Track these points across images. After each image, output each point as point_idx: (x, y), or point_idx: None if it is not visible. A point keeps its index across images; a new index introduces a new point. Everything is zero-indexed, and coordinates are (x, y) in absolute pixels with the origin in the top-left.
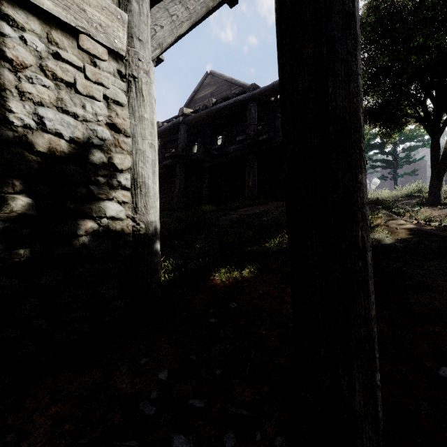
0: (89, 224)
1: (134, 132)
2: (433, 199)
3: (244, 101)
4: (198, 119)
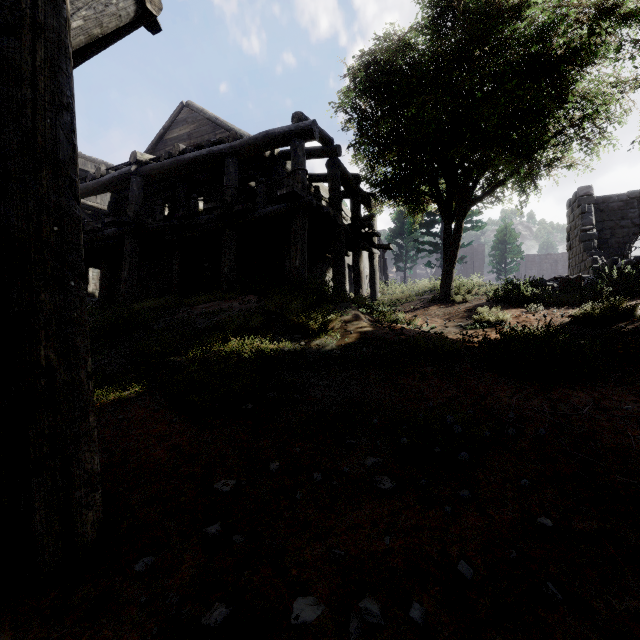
0: None
1: None
2: (444, 295)
3: (220, 154)
4: (158, 170)
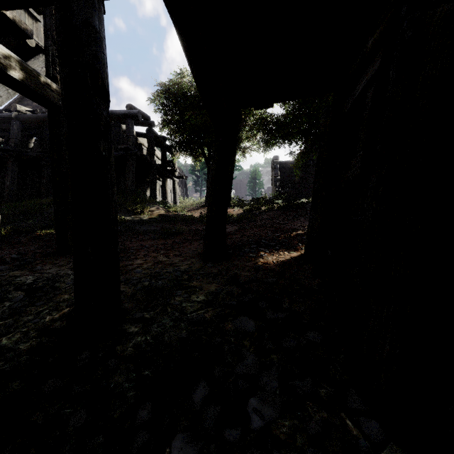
0: None
1: None
2: (206, 203)
3: None
4: (34, 119)
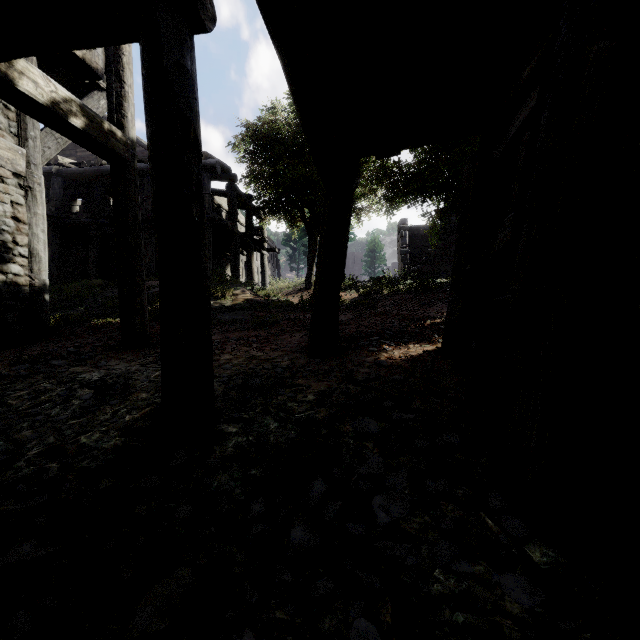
0: (1, 276)
1: (31, 222)
2: (307, 285)
3: (141, 172)
4: (81, 175)
